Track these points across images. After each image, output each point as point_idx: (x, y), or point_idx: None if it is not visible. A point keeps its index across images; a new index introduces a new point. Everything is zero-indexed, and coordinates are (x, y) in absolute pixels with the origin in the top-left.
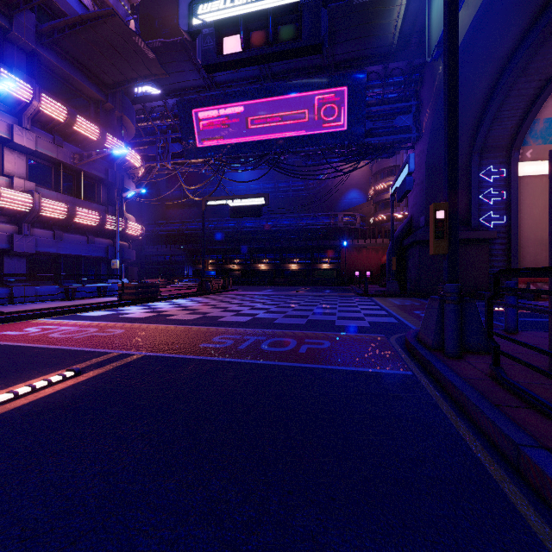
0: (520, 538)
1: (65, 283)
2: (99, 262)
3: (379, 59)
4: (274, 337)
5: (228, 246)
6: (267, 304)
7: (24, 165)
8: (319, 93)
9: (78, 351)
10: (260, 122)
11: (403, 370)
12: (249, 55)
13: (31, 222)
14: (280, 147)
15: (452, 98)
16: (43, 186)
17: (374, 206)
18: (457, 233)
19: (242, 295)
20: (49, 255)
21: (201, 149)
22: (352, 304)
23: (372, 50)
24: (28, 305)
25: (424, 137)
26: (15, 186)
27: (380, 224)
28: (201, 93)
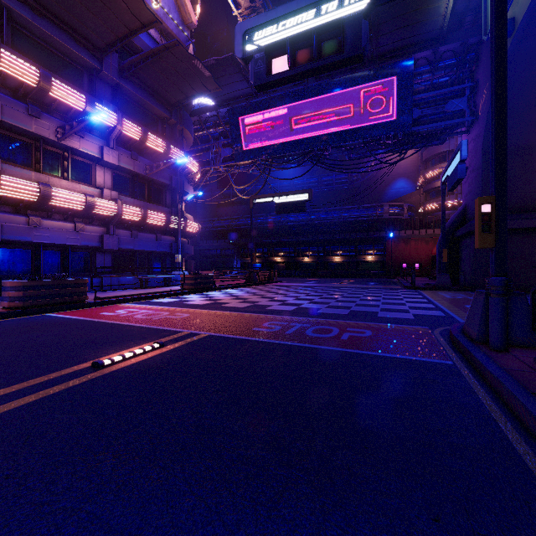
0: (530, 493)
1: (140, 274)
2: (165, 256)
3: (428, 44)
4: (318, 325)
5: (273, 239)
6: (311, 295)
7: (110, 178)
8: (363, 87)
9: (158, 329)
10: (303, 122)
11: (443, 359)
12: (295, 72)
13: (115, 225)
14: (323, 143)
15: (500, 91)
16: (123, 194)
17: (424, 195)
18: (505, 226)
19: (287, 286)
20: (128, 251)
21: (249, 152)
22: (397, 297)
23: (419, 36)
24: (114, 292)
25: (481, 120)
26: (104, 196)
27: (431, 214)
28: (249, 100)
